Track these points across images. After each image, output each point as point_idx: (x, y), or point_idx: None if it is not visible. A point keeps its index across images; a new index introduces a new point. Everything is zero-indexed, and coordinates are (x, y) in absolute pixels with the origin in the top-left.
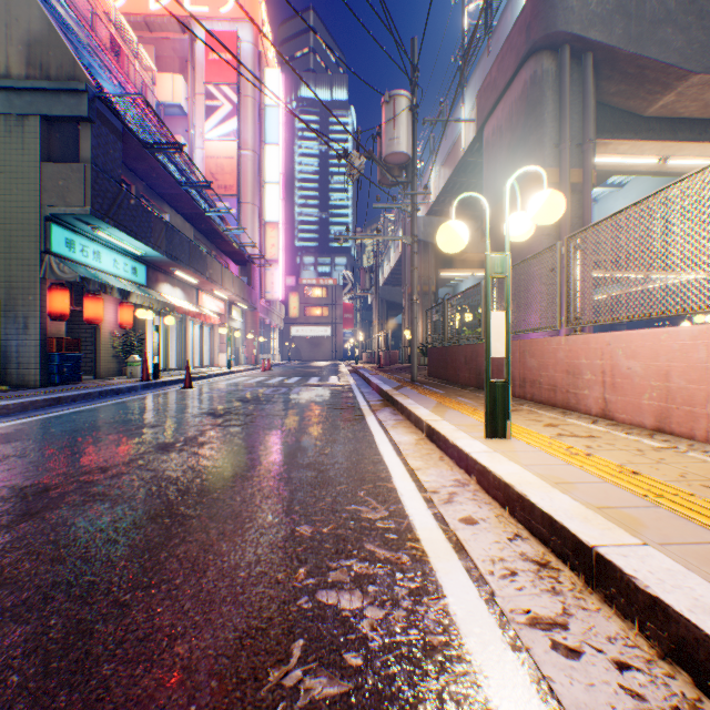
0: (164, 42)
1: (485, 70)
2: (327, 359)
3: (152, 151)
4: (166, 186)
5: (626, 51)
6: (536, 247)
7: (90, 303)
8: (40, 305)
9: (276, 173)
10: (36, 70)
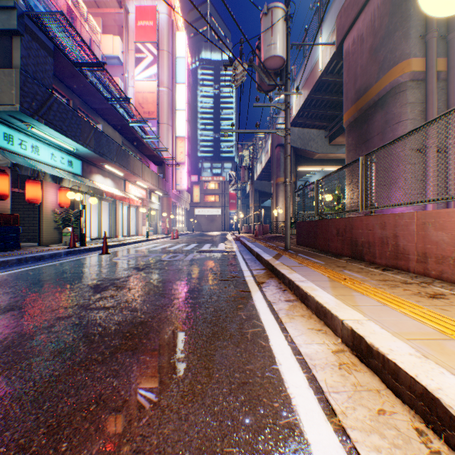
0: (108, 16)
1: (341, 1)
2: (219, 230)
3: (81, 69)
4: (97, 102)
5: None
6: (401, 131)
7: (30, 186)
8: None
9: (183, 103)
10: None
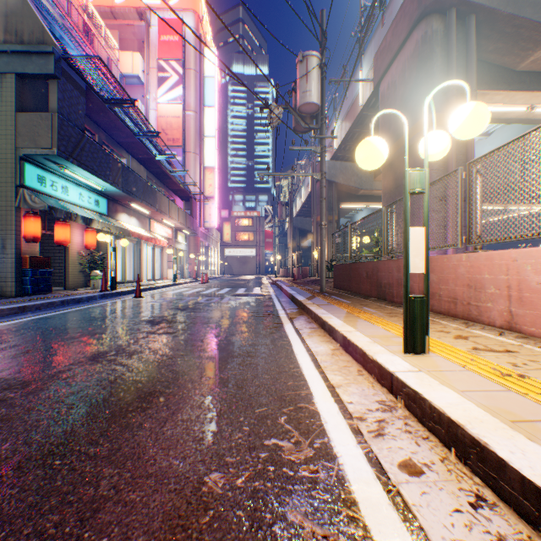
0: (126, 28)
1: (380, 39)
2: (253, 274)
3: (110, 106)
4: (124, 136)
5: (505, 12)
6: None
7: (59, 228)
8: (15, 229)
9: (213, 129)
10: (12, 36)
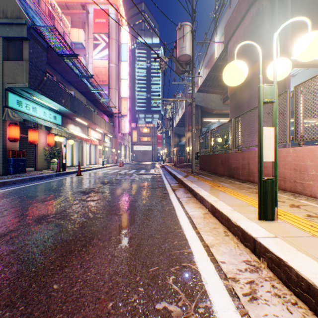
0: (75, 15)
1: (228, 16)
2: (150, 161)
3: (62, 58)
4: (71, 77)
5: None
6: None
7: (31, 133)
8: (2, 133)
9: (126, 74)
10: (0, 14)
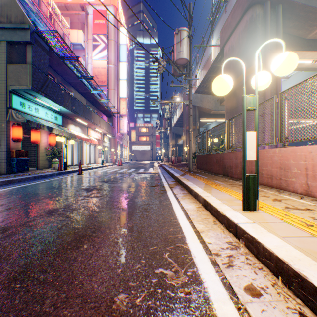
0: (74, 16)
1: (224, 21)
2: (148, 160)
3: (64, 60)
4: (72, 79)
5: (300, 3)
6: None
7: (33, 133)
8: (7, 134)
9: (125, 75)
10: (4, 19)
